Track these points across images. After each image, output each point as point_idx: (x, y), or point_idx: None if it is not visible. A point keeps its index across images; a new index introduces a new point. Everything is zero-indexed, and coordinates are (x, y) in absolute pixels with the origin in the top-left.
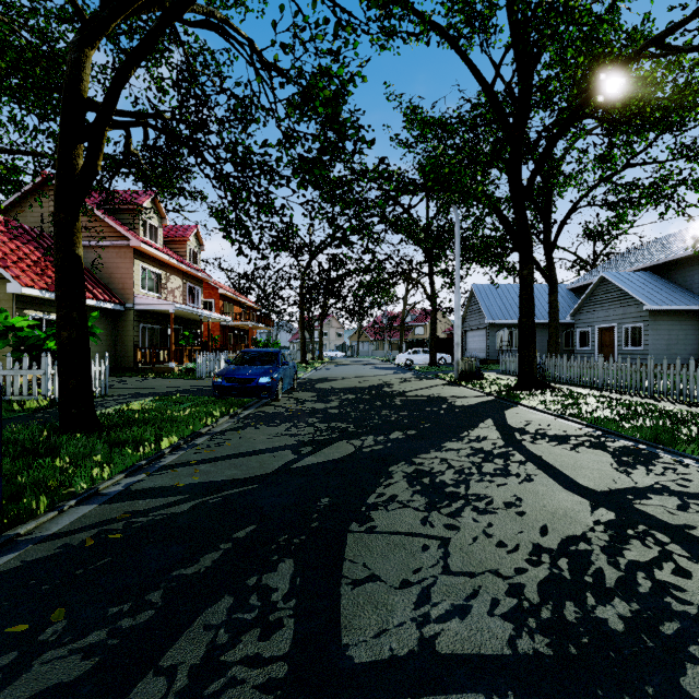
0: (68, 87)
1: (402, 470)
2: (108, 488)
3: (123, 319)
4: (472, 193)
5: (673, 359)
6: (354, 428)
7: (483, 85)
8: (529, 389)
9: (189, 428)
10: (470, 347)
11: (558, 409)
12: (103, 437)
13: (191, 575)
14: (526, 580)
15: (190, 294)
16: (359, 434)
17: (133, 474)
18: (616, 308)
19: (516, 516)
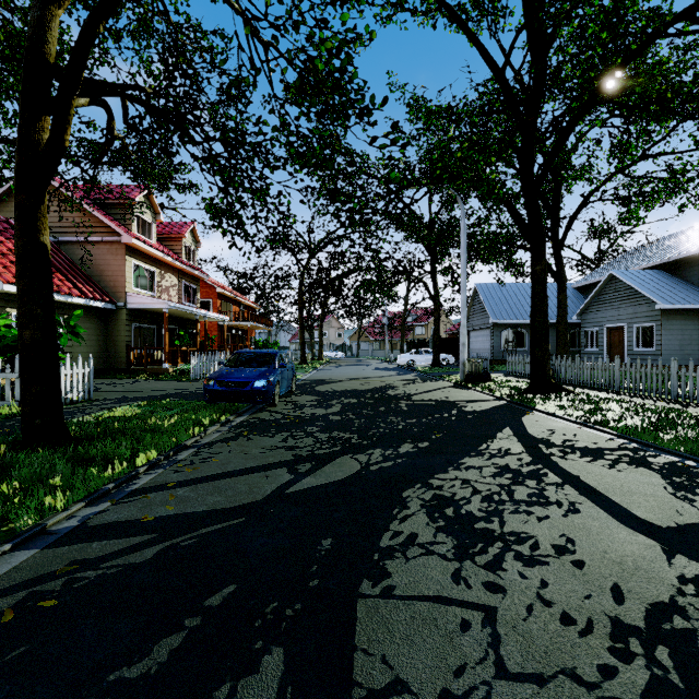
0: (29, 49)
1: (418, 496)
2: (60, 523)
3: (115, 318)
4: (485, 181)
5: (686, 360)
6: (358, 439)
7: (493, 69)
8: (542, 392)
9: (172, 440)
10: (473, 348)
11: (581, 415)
12: (69, 453)
13: (136, 679)
14: (622, 691)
15: (186, 293)
16: (365, 446)
17: (96, 502)
18: (626, 307)
19: (573, 568)
